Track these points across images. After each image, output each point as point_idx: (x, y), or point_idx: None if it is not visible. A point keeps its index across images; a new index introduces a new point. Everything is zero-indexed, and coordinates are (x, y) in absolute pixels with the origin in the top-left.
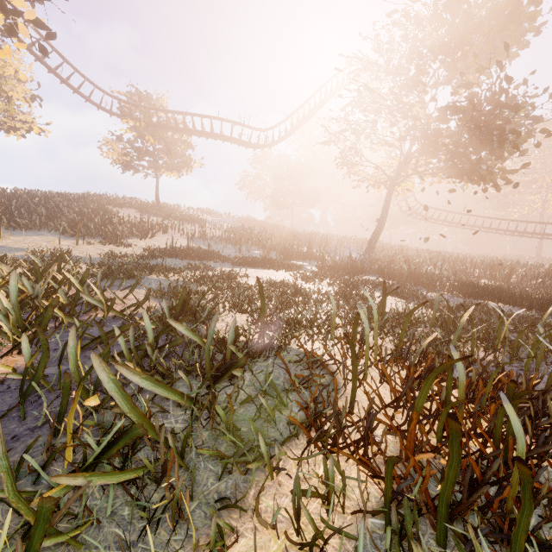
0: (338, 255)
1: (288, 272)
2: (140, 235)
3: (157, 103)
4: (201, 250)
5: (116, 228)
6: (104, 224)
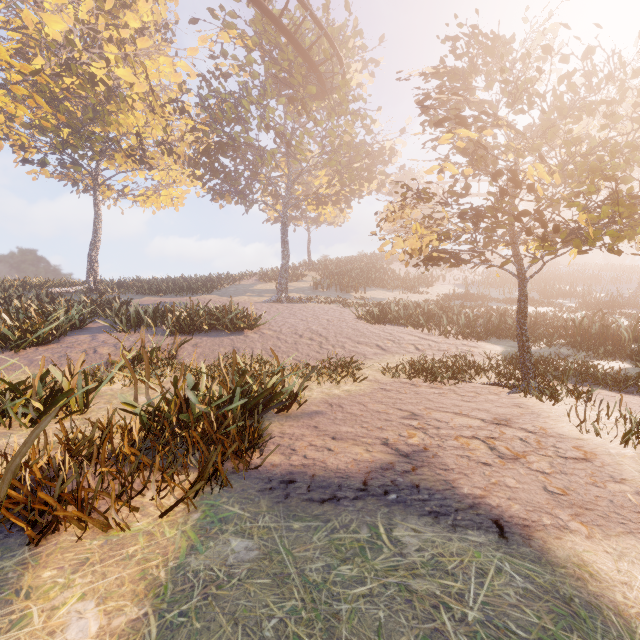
0: (608, 292)
1: (548, 308)
2: (423, 286)
3: (418, 175)
4: (475, 295)
5: (412, 282)
6: (397, 279)
